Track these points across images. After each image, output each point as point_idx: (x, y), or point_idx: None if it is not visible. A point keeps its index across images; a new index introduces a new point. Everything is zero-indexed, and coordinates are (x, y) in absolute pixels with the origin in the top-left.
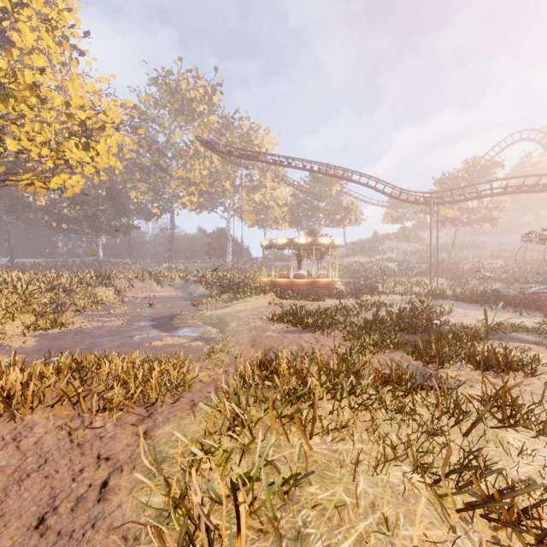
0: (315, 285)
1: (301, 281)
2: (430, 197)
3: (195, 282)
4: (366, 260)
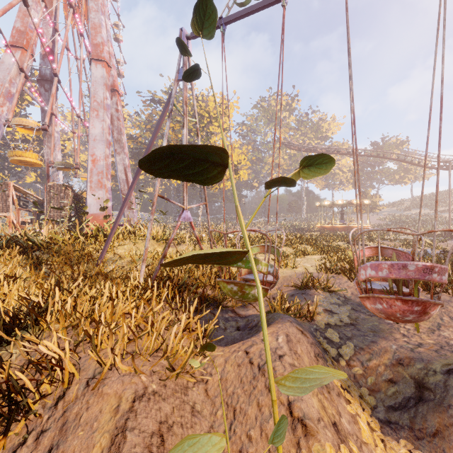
0: (349, 229)
1: (339, 226)
2: (448, 165)
3: (278, 228)
4: (427, 211)
